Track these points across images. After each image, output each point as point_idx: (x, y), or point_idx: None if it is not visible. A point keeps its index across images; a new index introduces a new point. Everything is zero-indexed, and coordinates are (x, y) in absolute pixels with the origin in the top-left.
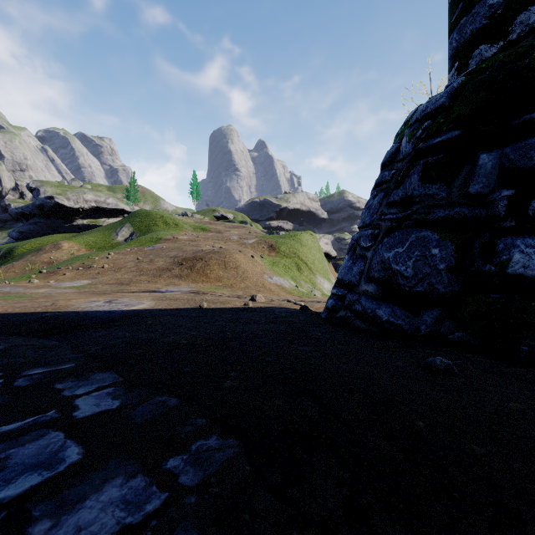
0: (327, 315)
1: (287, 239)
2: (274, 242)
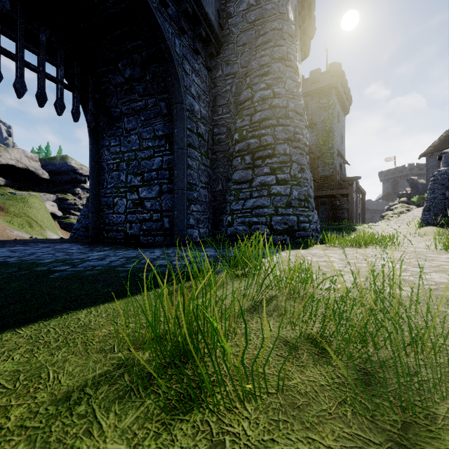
0: (71, 237)
1: (15, 201)
2: (2, 204)
